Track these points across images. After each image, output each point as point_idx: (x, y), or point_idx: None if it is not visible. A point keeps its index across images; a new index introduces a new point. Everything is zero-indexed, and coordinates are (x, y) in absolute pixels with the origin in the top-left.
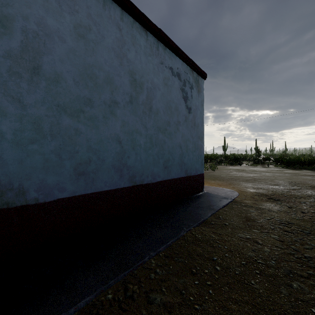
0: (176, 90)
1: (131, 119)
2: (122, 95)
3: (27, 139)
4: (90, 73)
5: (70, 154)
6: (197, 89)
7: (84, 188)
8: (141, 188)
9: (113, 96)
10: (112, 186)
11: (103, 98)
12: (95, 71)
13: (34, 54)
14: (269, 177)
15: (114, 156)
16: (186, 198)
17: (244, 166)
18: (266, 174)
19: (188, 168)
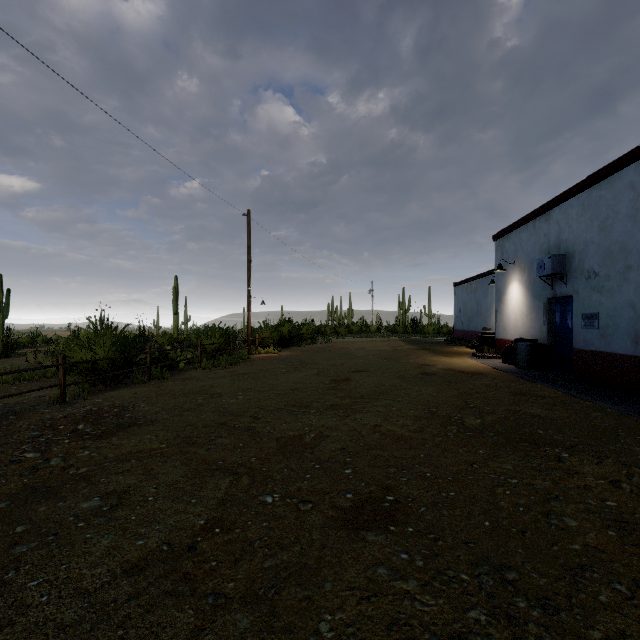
0: None
1: None
2: None
3: None
4: None
5: None
6: None
7: None
8: None
9: None
10: None
11: None
12: None
13: None
14: None
15: None
16: None
17: None
18: None
19: None
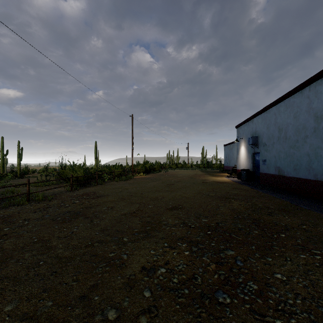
0: None
1: (315, 141)
2: (310, 130)
3: (285, 158)
4: (297, 129)
5: (292, 162)
6: None
7: (296, 175)
8: (321, 183)
9: (306, 133)
10: (305, 177)
11: (301, 137)
12: (299, 127)
13: (286, 134)
14: None
15: (306, 162)
16: None
17: None
18: None
19: None
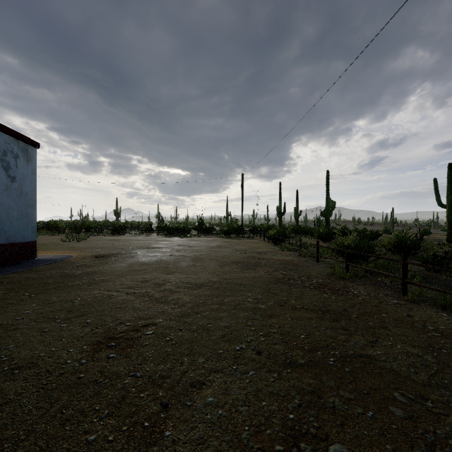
0: None
1: None
2: None
3: None
4: None
5: None
6: (26, 158)
7: None
8: None
9: None
10: None
11: None
12: None
13: None
14: (130, 244)
15: None
16: (8, 264)
17: (126, 236)
18: (134, 242)
19: (11, 235)
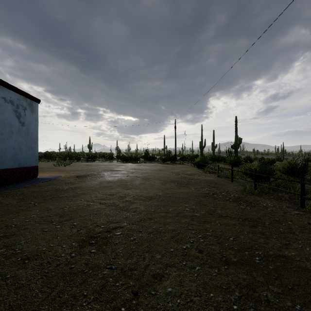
0: (10, 112)
1: None
2: None
3: None
4: None
5: None
6: (31, 110)
7: None
8: None
9: None
10: None
11: None
12: None
13: None
14: (99, 168)
15: None
16: (19, 181)
17: (96, 162)
18: (101, 166)
19: (21, 162)
